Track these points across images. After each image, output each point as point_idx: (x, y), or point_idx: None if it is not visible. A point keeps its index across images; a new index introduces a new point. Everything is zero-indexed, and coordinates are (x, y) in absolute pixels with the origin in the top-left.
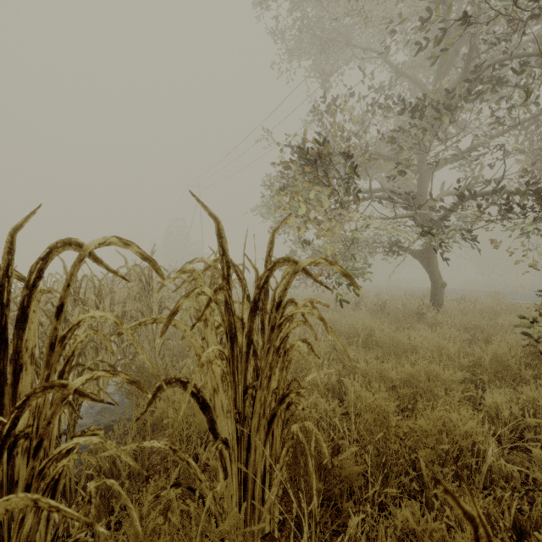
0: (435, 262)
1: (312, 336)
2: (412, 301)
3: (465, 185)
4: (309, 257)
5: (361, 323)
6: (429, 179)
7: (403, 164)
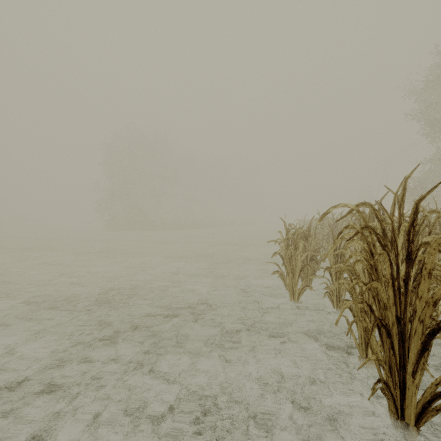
0: None
1: None
2: None
3: None
4: None
5: None
6: None
7: None
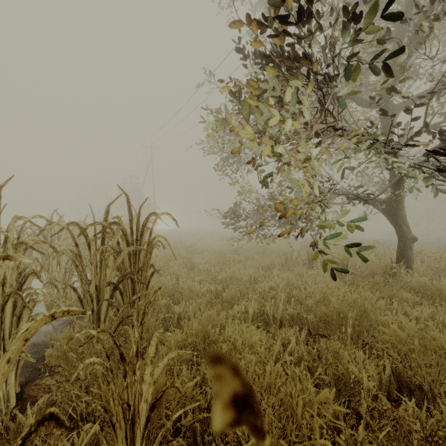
0: (403, 213)
1: (271, 314)
2: (367, 256)
3: (432, 126)
4: (254, 209)
5: (341, 298)
6: (396, 117)
7: (395, 76)
